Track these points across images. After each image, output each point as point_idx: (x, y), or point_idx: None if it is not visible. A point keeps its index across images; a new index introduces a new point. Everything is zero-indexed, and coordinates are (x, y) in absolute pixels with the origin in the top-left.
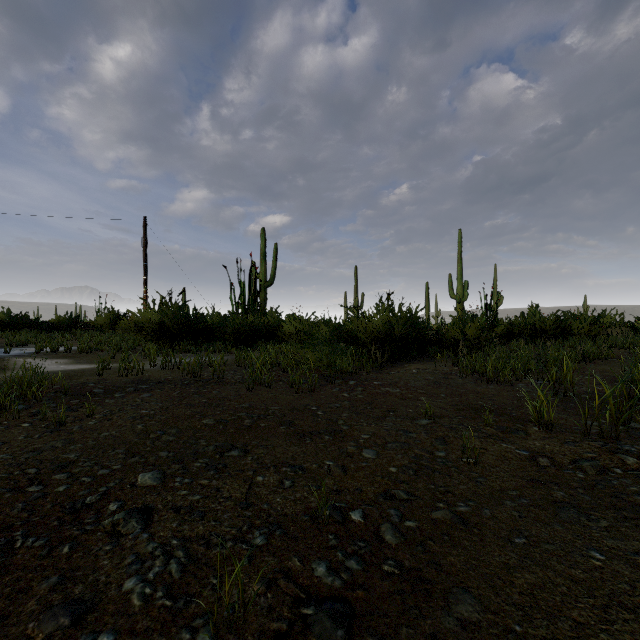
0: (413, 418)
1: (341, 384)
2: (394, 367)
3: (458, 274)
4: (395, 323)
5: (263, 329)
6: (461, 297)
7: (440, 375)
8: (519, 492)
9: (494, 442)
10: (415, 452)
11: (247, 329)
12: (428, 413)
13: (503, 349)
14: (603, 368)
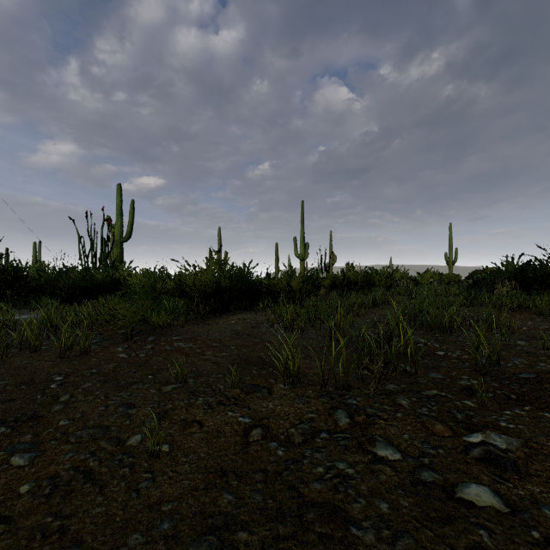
0: (167, 382)
1: (137, 341)
2: (219, 318)
3: (301, 237)
4: (222, 276)
5: (109, 283)
6: (303, 256)
7: (252, 325)
8: (177, 504)
9: (222, 410)
10: (100, 444)
11: (84, 283)
12: (195, 372)
13: (313, 299)
14: (384, 312)
